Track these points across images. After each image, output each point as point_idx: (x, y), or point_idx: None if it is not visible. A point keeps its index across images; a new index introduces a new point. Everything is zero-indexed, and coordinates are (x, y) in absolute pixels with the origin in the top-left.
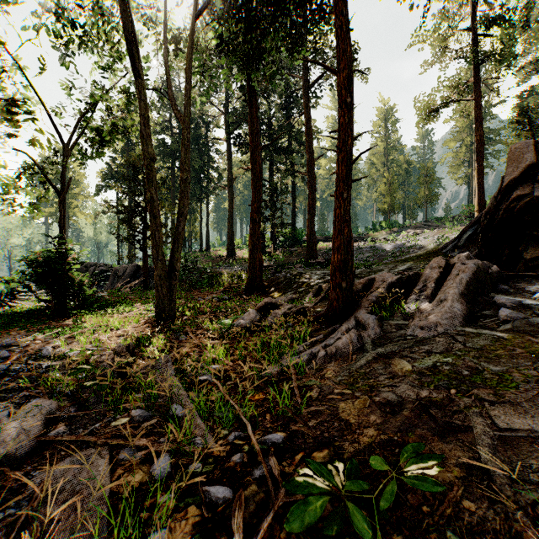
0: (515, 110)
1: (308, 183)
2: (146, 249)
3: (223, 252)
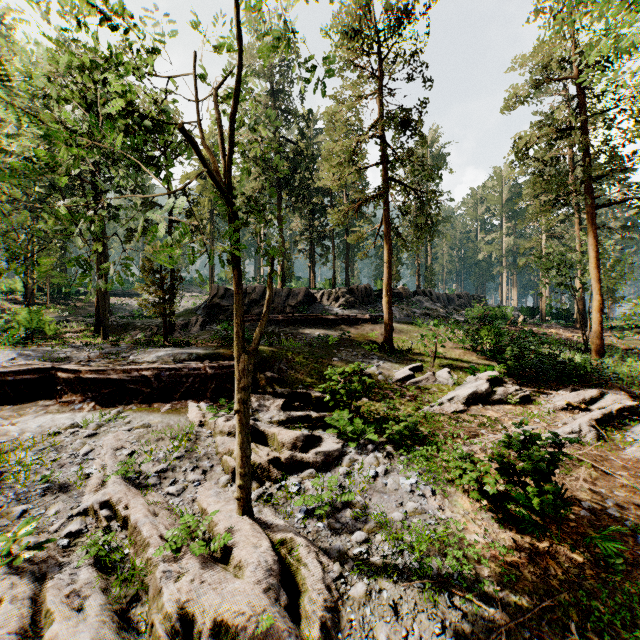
0: None
1: None
2: None
3: None
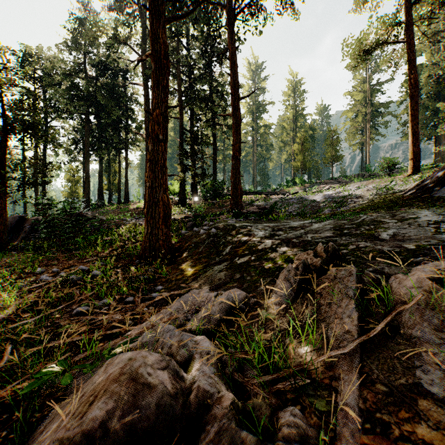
0: (405, 85)
1: (233, 124)
2: (5, 192)
3: (142, 204)
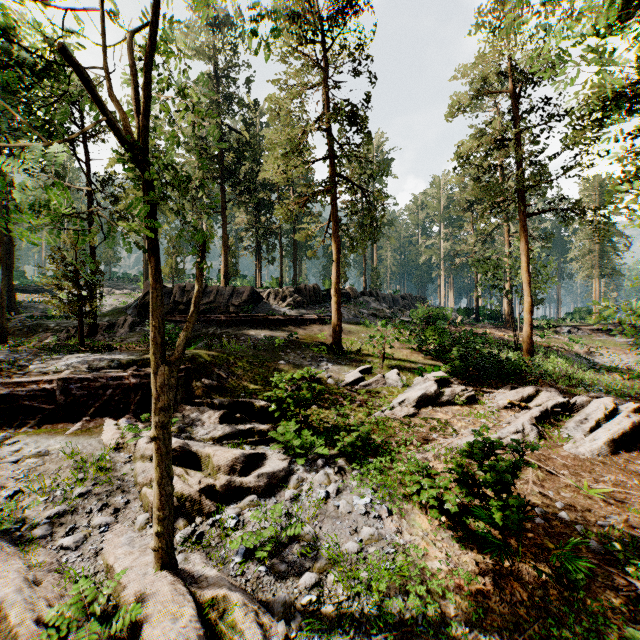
0: None
1: (7, 243)
2: None
3: None
